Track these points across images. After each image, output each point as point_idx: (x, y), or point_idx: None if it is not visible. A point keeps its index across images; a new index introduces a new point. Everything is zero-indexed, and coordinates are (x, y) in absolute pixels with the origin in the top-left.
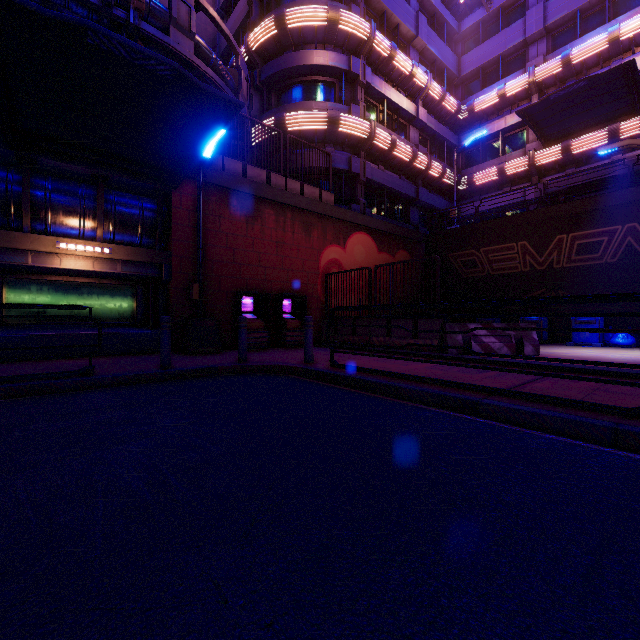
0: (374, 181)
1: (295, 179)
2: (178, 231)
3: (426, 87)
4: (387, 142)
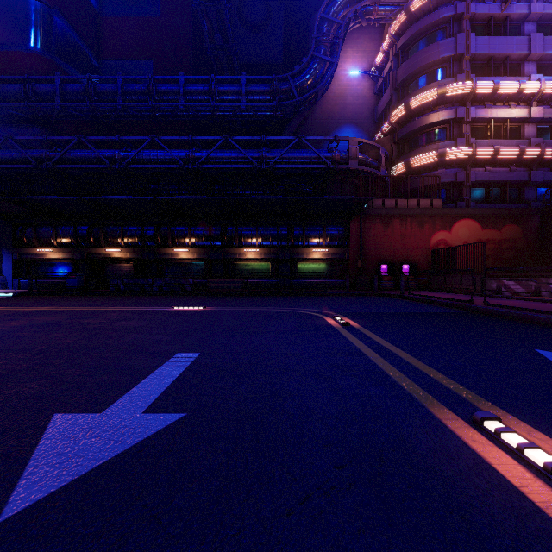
0: (479, 181)
1: (413, 198)
2: (352, 238)
3: (539, 91)
4: (490, 153)
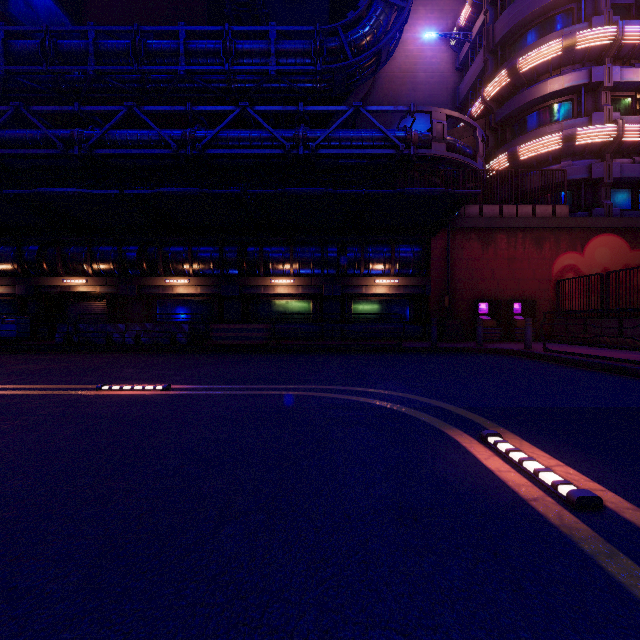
0: (625, 178)
1: (526, 204)
2: (434, 263)
3: None
4: None
